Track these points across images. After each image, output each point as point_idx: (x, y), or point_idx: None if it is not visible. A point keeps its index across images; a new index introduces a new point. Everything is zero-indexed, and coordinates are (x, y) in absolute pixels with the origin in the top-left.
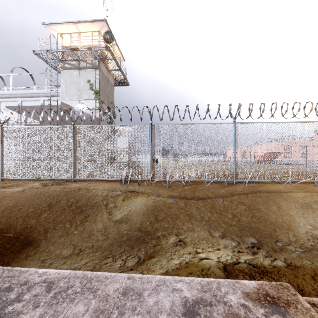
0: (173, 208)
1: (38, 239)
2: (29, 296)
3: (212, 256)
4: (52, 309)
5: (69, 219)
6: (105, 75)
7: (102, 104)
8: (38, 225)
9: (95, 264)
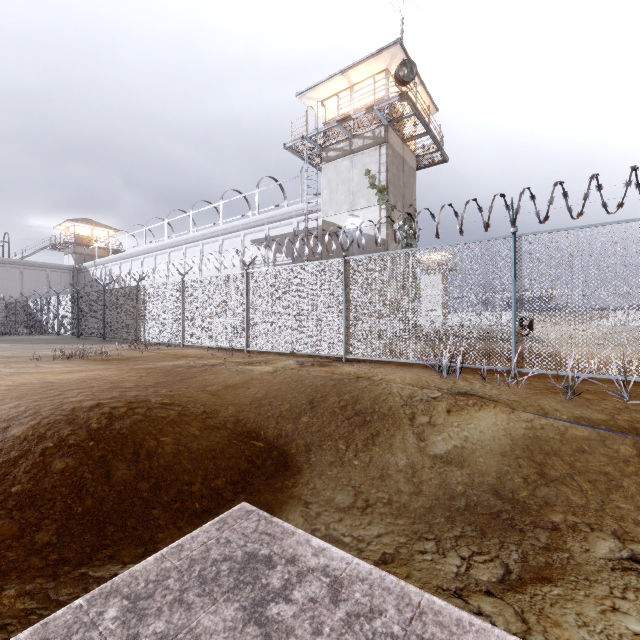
0: (594, 456)
1: (296, 461)
2: (302, 596)
3: None
4: None
5: (344, 434)
6: (398, 152)
7: (391, 211)
8: (296, 436)
9: (398, 544)
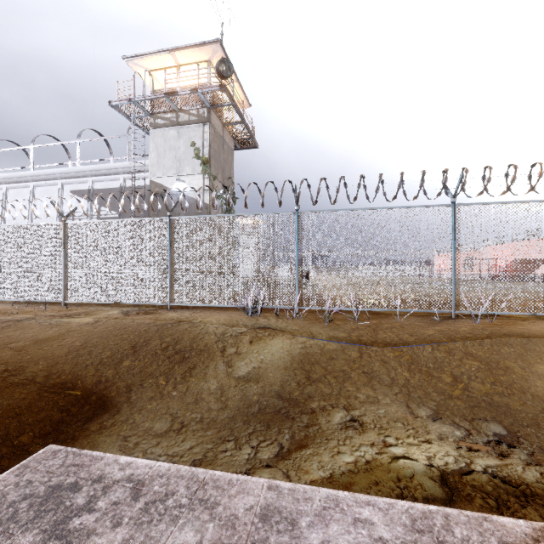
0: (338, 360)
1: (117, 402)
2: (106, 503)
3: (417, 454)
4: (142, 533)
5: (164, 371)
6: (219, 132)
7: (213, 180)
8: (117, 379)
9: (206, 451)
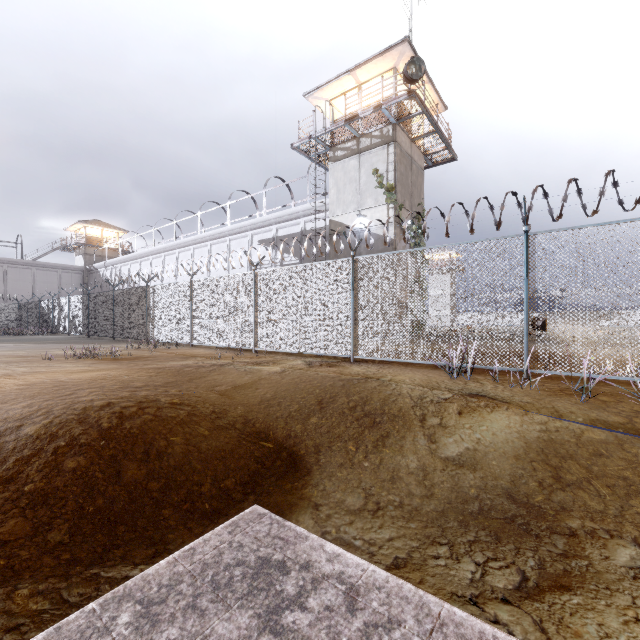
0: (612, 460)
1: (306, 462)
2: (317, 604)
3: None
4: None
5: (353, 435)
6: (406, 151)
7: (399, 210)
8: (305, 436)
9: (410, 549)
